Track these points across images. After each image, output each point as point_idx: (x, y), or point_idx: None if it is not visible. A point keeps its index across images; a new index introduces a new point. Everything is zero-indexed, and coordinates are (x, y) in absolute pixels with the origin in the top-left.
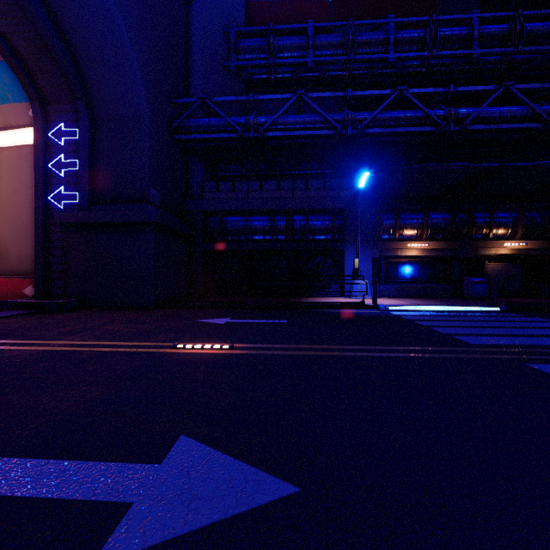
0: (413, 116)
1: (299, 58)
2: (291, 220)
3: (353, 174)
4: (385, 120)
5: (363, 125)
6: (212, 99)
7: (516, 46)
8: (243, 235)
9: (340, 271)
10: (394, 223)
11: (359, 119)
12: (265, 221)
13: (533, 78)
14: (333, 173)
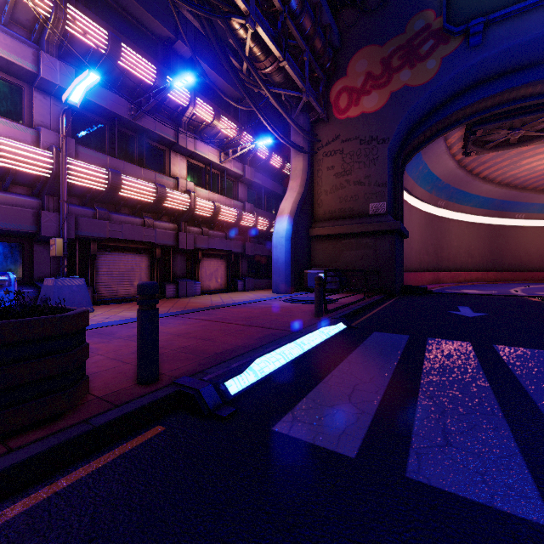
0: None
1: None
2: None
3: None
4: None
5: None
6: None
7: None
8: None
9: None
10: None
11: None
12: None
13: None
14: None
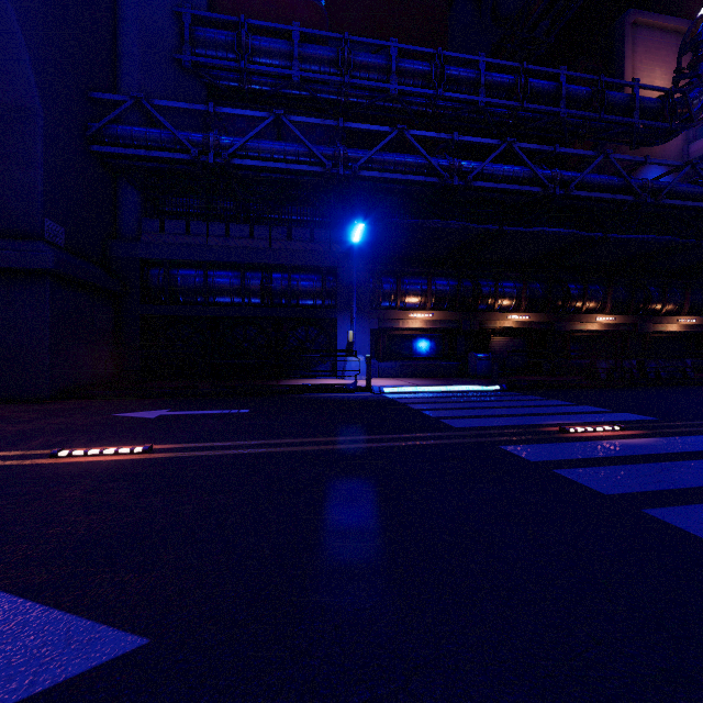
0: (415, 162)
1: (281, 69)
2: (269, 278)
3: (348, 226)
4: (383, 163)
5: (358, 166)
6: (153, 101)
7: (521, 102)
8: (202, 295)
9: (332, 346)
10: (396, 289)
11: (353, 157)
12: (234, 278)
13: (543, 140)
14: (322, 221)
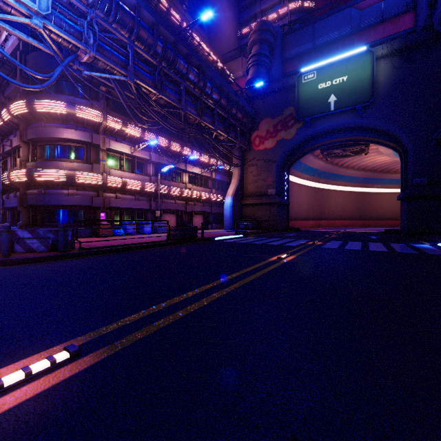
0: None
1: None
2: None
3: None
4: None
5: None
6: None
7: None
8: None
9: None
10: None
11: None
12: None
13: None
14: None
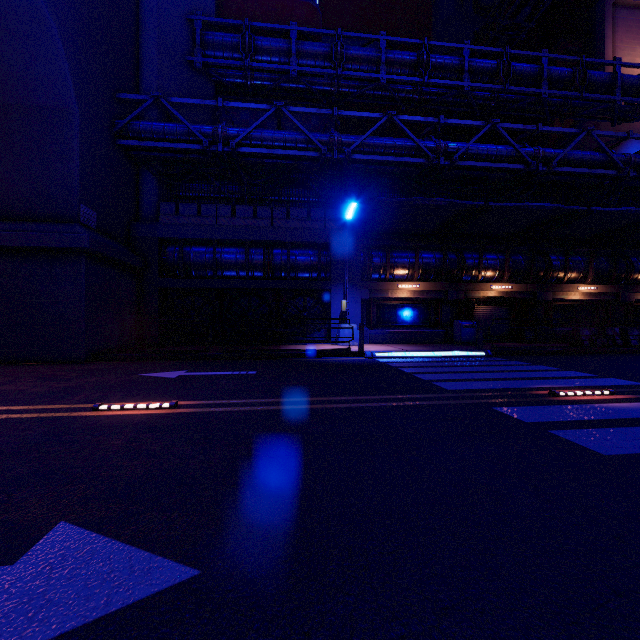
0: (403, 145)
1: (280, 65)
2: (270, 254)
3: (341, 205)
4: (374, 147)
5: (351, 150)
6: (170, 99)
7: (503, 84)
8: (211, 269)
9: (327, 315)
10: (385, 262)
11: (346, 142)
12: (239, 254)
13: (523, 120)
14: (318, 201)
